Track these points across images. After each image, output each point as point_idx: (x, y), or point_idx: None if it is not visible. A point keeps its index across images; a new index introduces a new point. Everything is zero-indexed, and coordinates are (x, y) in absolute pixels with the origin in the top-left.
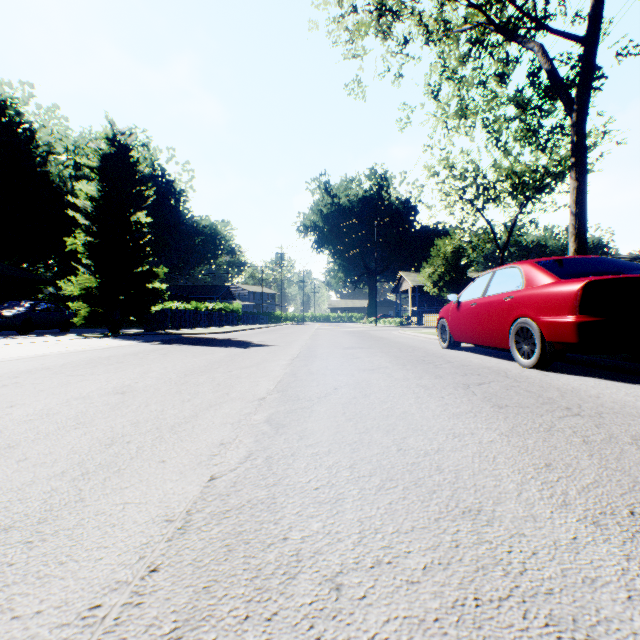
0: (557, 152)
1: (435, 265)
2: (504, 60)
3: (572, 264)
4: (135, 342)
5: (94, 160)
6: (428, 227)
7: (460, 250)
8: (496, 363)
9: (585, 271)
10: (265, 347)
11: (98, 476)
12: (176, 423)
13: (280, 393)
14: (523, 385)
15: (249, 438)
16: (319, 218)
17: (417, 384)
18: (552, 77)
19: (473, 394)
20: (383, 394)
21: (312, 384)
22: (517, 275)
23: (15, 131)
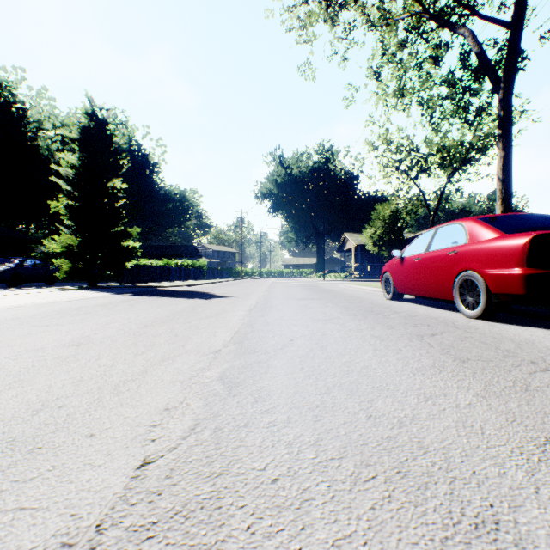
0: (480, 129)
1: (375, 227)
2: (437, 45)
3: (514, 220)
4: (109, 294)
5: (75, 132)
6: (368, 194)
7: (397, 214)
8: (440, 313)
9: (528, 226)
10: (225, 298)
11: (2, 460)
12: (121, 381)
13: (236, 345)
14: (475, 336)
15: (198, 401)
16: (274, 186)
17: (371, 335)
18: (481, 59)
19: (430, 346)
20: (340, 346)
21: (268, 335)
22: (460, 231)
23: (9, 110)
